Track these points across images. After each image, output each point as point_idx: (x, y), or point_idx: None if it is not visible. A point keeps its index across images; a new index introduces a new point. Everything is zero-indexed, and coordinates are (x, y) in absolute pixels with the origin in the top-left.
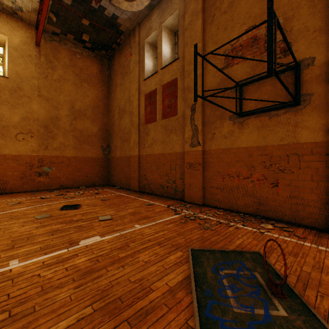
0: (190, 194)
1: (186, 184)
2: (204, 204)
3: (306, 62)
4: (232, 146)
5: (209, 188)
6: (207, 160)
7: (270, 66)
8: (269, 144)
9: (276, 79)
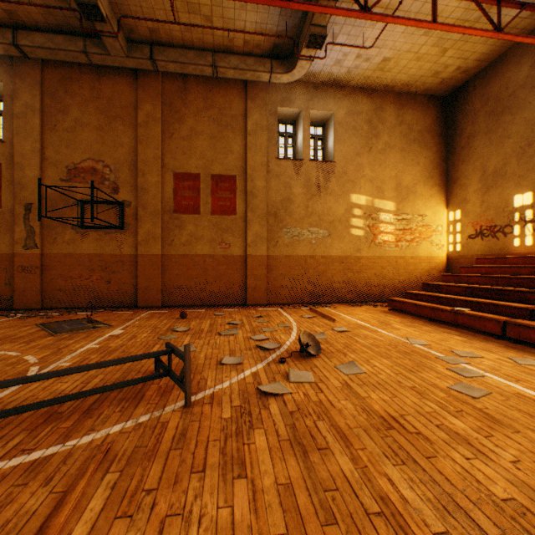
0: (25, 300)
1: (18, 290)
2: (44, 308)
3: (127, 203)
4: (75, 252)
5: (50, 291)
6: (48, 264)
7: (93, 217)
8: (106, 253)
9: (111, 208)
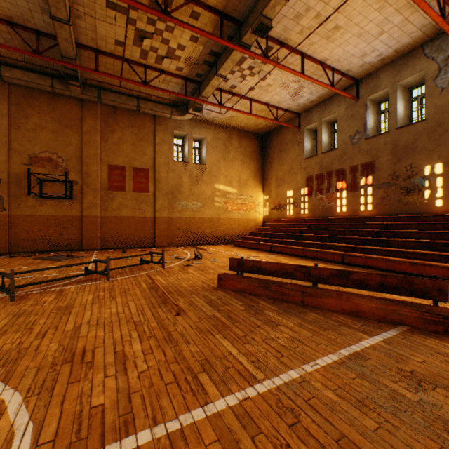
0: None
1: None
2: (11, 252)
3: (75, 182)
4: (36, 214)
5: (16, 240)
6: (14, 222)
7: (66, 194)
8: (59, 215)
9: (63, 185)
